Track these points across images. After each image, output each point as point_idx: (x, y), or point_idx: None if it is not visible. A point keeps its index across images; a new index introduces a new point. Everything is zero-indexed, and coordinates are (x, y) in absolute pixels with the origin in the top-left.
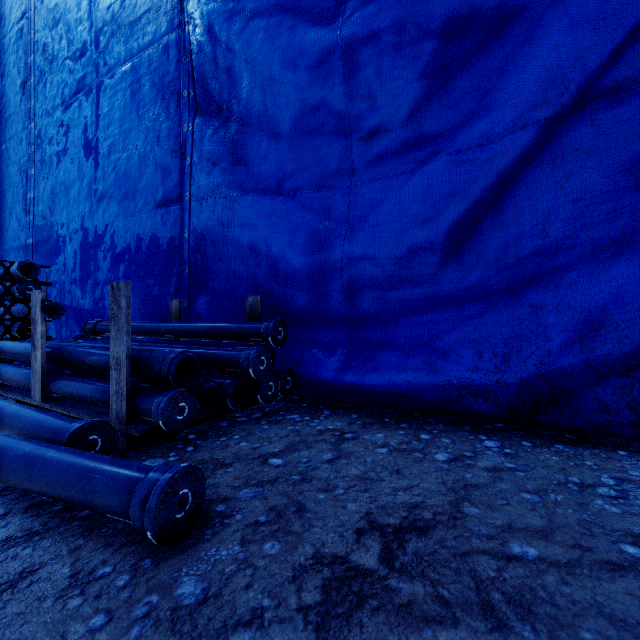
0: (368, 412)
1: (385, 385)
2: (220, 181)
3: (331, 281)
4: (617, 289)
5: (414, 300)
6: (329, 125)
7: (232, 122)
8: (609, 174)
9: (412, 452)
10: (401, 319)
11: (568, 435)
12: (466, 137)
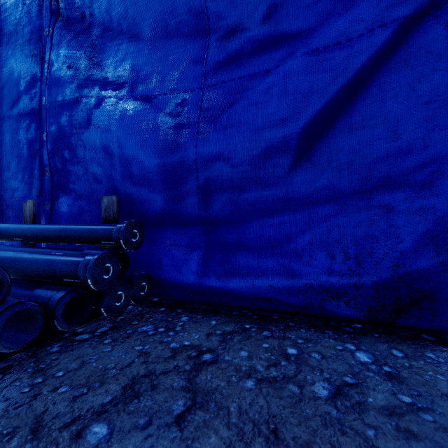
0: (227, 316)
1: (245, 289)
2: (78, 82)
3: (190, 182)
4: None
5: (273, 201)
6: (188, 25)
7: (93, 28)
8: None
9: (285, 383)
10: (260, 221)
11: (426, 336)
12: (327, 35)
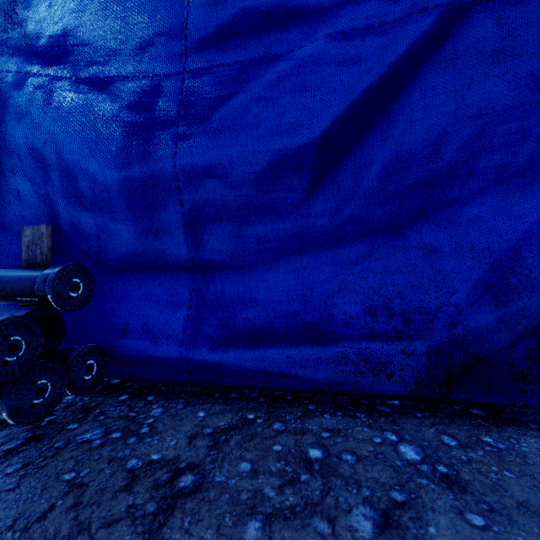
0: (222, 401)
1: (248, 362)
2: None
3: (167, 208)
4: (538, 226)
5: (286, 238)
6: None
7: None
8: (521, 86)
9: (308, 517)
10: (268, 265)
11: (475, 410)
12: (358, 14)
